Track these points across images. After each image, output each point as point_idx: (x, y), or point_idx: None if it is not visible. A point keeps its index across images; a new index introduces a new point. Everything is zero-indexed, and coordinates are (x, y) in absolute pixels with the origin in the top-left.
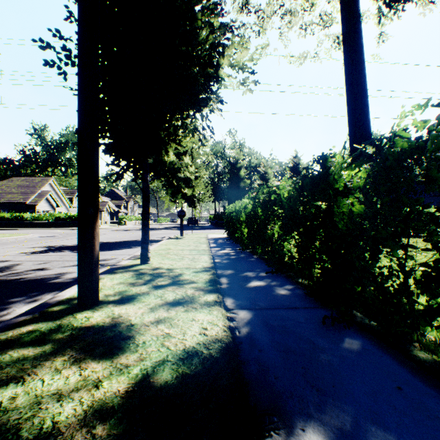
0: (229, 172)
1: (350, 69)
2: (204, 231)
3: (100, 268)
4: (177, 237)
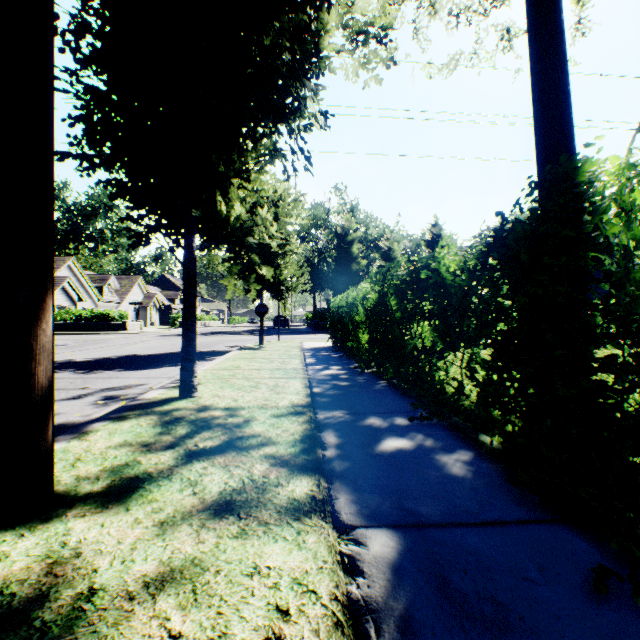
0: (335, 248)
1: (541, 64)
2: (297, 336)
3: (108, 404)
4: (255, 347)
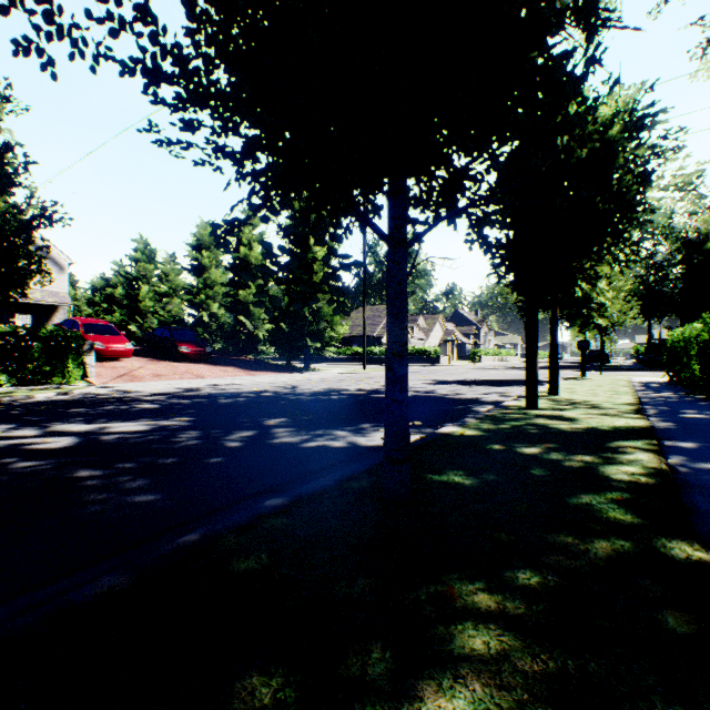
0: (681, 261)
1: None
2: (622, 373)
3: (506, 397)
4: (576, 378)
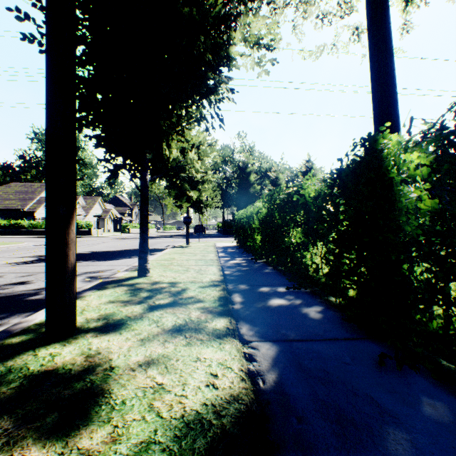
0: (238, 177)
1: (376, 56)
2: (212, 239)
3: (91, 281)
4: (183, 246)
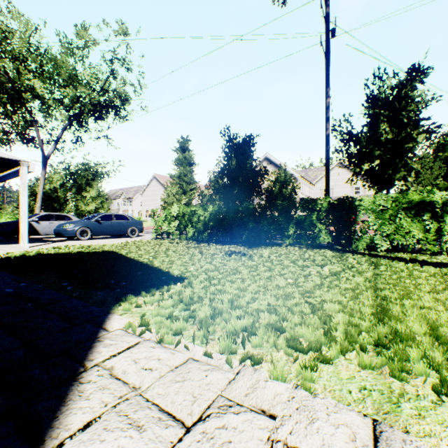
0: None
1: None
2: None
3: None
4: None
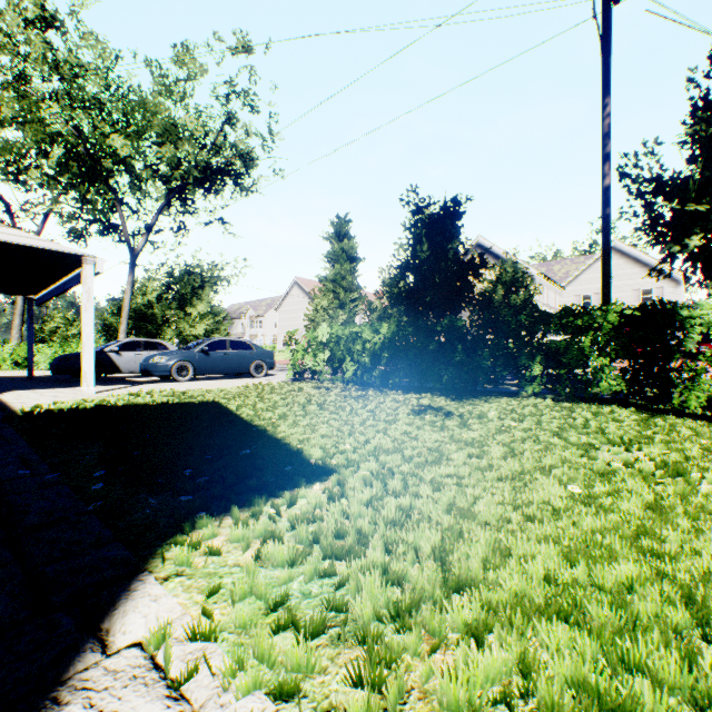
0: None
1: None
2: None
3: None
4: None
